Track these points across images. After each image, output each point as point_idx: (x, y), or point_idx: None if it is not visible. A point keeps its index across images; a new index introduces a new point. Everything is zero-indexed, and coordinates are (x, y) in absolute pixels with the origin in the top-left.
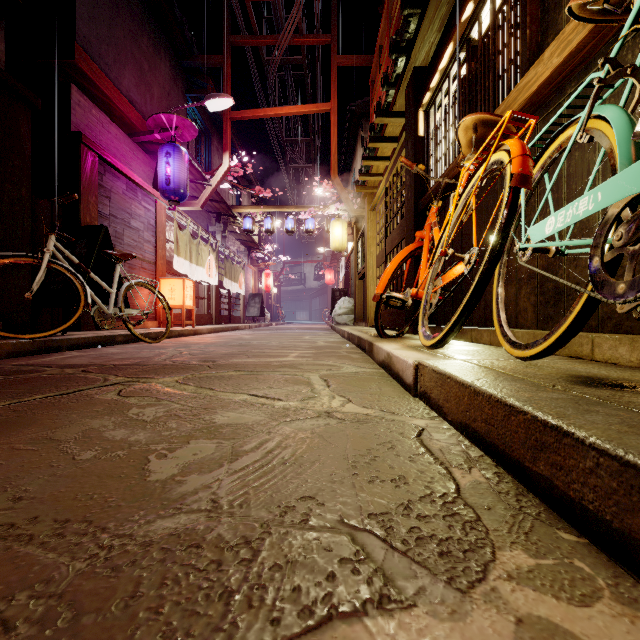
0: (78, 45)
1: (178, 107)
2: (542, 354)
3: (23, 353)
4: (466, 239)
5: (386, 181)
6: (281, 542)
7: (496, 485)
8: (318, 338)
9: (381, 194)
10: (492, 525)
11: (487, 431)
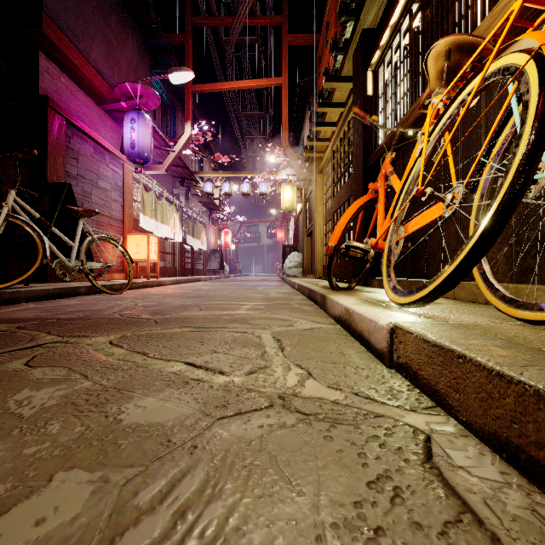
0: (46, 15)
1: (144, 80)
2: None
3: None
4: None
5: (333, 144)
6: None
7: None
8: (270, 289)
9: (328, 157)
10: None
11: None
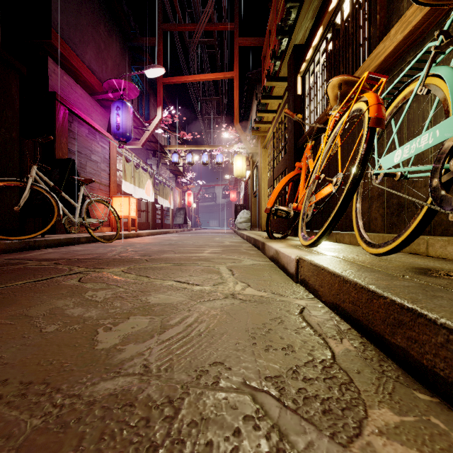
0: (53, 30)
1: (125, 75)
2: (391, 251)
3: (13, 250)
4: (332, 168)
5: (274, 127)
6: (197, 401)
7: (362, 353)
8: (225, 239)
9: (270, 136)
10: (362, 386)
11: (353, 310)
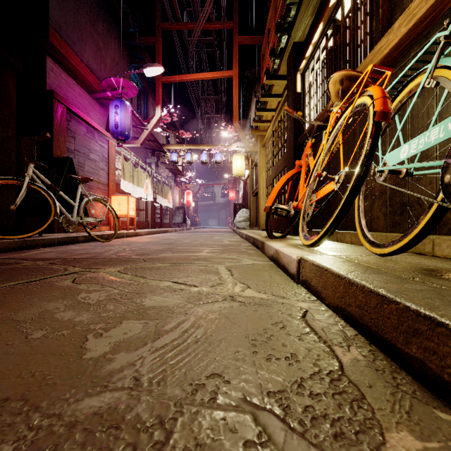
0: (51, 27)
1: (124, 73)
2: (397, 251)
3: (9, 249)
4: (332, 166)
5: (273, 126)
6: (191, 422)
7: (373, 363)
8: (224, 238)
9: (269, 135)
10: (376, 404)
11: (361, 315)
